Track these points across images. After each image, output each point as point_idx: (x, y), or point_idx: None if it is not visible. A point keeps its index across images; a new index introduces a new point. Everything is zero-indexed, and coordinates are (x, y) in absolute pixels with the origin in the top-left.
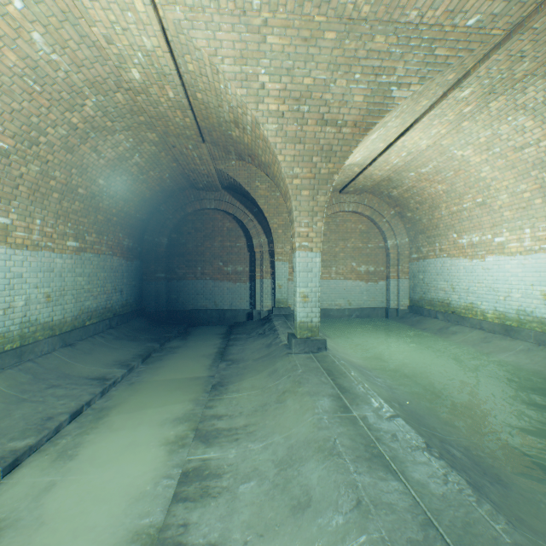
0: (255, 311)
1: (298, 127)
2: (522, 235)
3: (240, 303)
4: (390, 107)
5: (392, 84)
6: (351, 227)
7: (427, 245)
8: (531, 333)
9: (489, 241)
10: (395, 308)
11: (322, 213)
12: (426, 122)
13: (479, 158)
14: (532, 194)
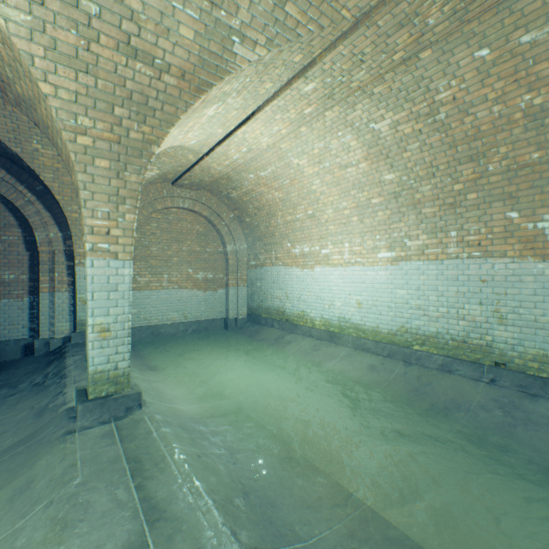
0: (40, 341)
1: (80, 40)
2: (343, 248)
3: (9, 330)
4: (231, 67)
5: (234, 30)
6: (187, 227)
7: (265, 252)
8: (350, 338)
9: (317, 253)
10: (235, 318)
11: (134, 201)
12: (269, 113)
13: (313, 170)
14: (351, 211)
